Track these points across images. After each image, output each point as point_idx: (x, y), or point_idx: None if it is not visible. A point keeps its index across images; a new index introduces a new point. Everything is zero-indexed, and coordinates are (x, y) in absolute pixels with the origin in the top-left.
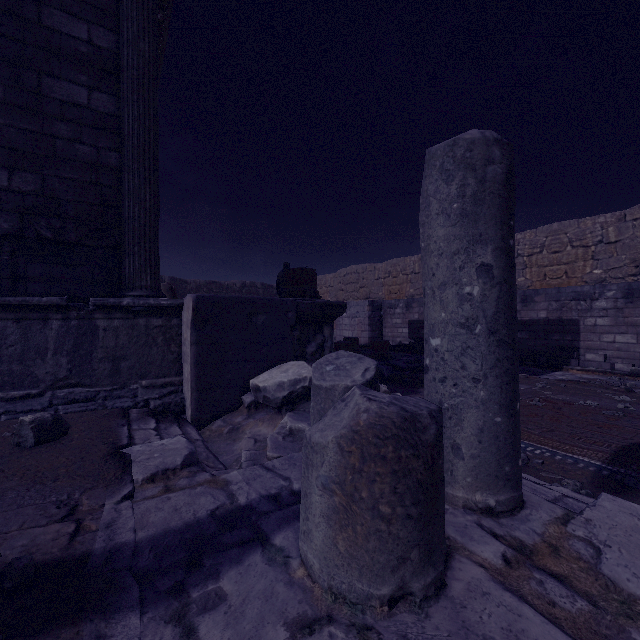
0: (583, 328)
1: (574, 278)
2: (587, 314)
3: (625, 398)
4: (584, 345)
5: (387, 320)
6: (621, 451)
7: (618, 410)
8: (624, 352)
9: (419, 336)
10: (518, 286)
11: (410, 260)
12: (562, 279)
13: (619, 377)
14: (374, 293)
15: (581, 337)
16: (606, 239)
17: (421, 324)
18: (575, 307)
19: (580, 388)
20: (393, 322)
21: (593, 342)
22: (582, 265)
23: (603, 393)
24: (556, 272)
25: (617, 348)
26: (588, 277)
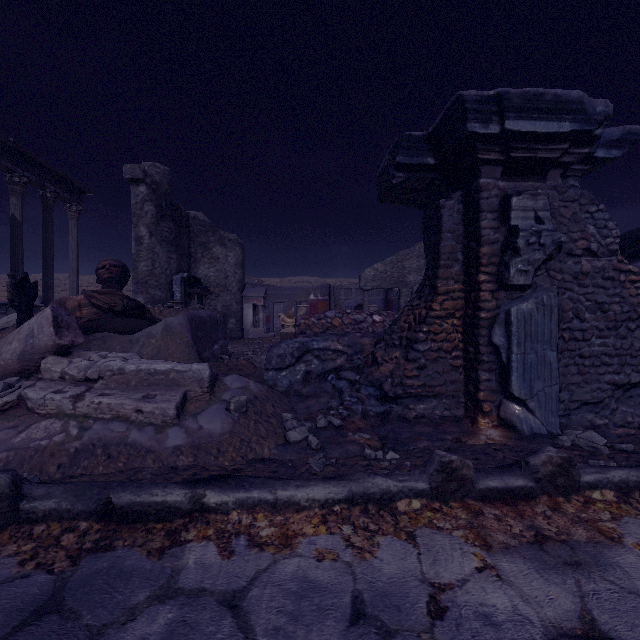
0: None
1: None
2: None
3: None
4: None
5: None
6: None
7: None
8: None
9: None
10: None
11: None
12: None
13: None
14: None
15: None
16: None
17: None
18: None
19: None
20: None
21: None
22: None
23: None
24: None
25: None
26: None
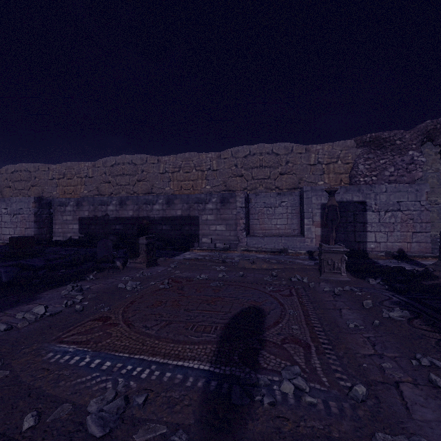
0: (201, 222)
1: (197, 190)
2: (203, 212)
3: (223, 268)
4: (201, 233)
5: (57, 217)
6: (225, 334)
7: (219, 279)
8: (220, 236)
9: (89, 231)
10: (166, 193)
11: (84, 165)
12: (191, 190)
13: (218, 252)
14: (48, 192)
15: (200, 227)
16: (212, 168)
17: (91, 220)
18: (197, 208)
19: (198, 264)
20: (64, 219)
21: (206, 230)
22: (201, 182)
23: (211, 266)
24: (187, 185)
25: (217, 234)
26: (204, 190)
